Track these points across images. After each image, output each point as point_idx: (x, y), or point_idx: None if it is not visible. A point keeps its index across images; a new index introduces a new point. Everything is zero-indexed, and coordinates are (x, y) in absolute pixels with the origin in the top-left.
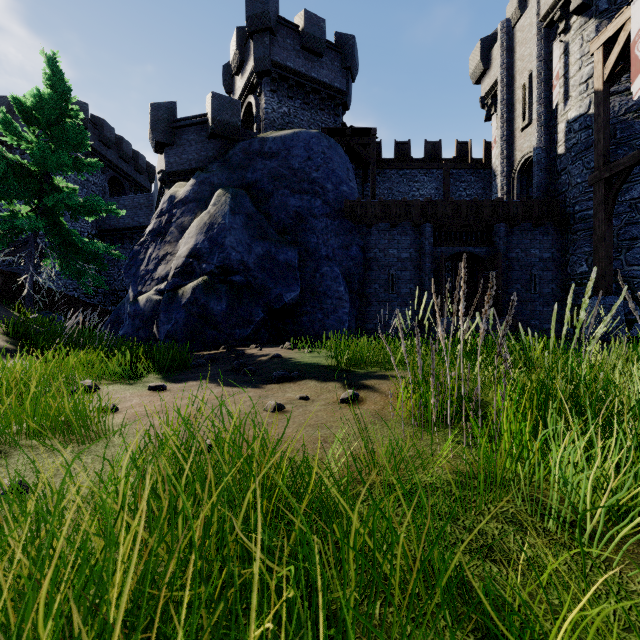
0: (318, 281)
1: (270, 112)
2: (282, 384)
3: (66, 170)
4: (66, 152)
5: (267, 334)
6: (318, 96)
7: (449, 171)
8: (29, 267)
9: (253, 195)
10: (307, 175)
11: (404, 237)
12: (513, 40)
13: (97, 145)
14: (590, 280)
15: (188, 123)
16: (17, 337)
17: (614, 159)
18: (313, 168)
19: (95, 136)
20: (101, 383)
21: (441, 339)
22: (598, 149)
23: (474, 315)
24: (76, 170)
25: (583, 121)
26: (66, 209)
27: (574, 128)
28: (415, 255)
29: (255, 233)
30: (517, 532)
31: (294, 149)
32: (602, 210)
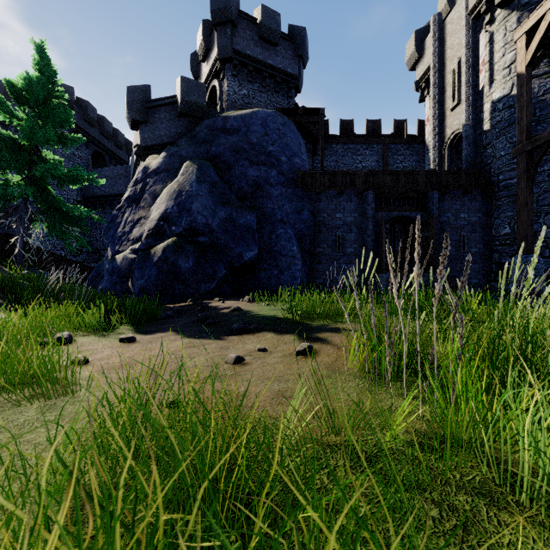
0: (274, 241)
1: (232, 94)
2: (242, 336)
3: (52, 144)
4: (52, 128)
5: (229, 288)
6: (274, 80)
7: (388, 146)
8: (20, 229)
9: (217, 166)
10: (264, 149)
11: (349, 203)
12: (444, 31)
13: (82, 123)
14: (539, 241)
15: (160, 103)
16: (5, 292)
17: (534, 134)
18: (269, 142)
19: (80, 116)
20: (77, 334)
21: (396, 298)
22: (521, 125)
23: (410, 271)
24: (62, 144)
25: (506, 101)
26: (52, 178)
27: (498, 107)
28: (359, 219)
29: (218, 199)
30: (489, 507)
31: (253, 126)
32: (524, 179)
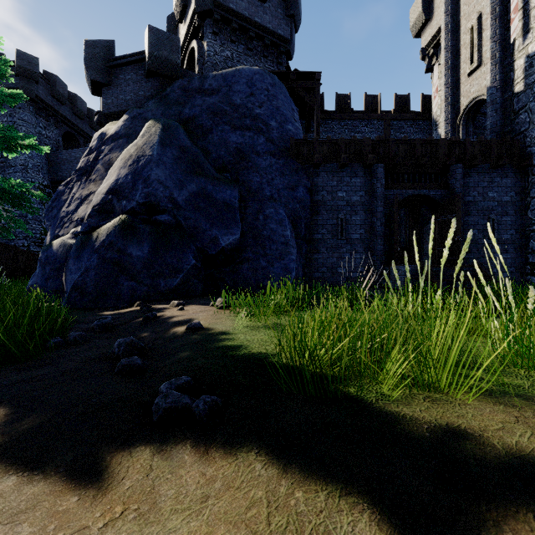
0: (261, 224)
1: (212, 55)
2: (164, 440)
3: None
4: None
5: (200, 285)
6: (261, 43)
7: (389, 122)
8: None
9: (190, 130)
10: (249, 111)
11: (354, 178)
12: None
13: (49, 100)
14: None
15: (125, 61)
16: None
17: None
18: (256, 104)
19: (47, 91)
20: None
21: None
22: None
23: None
24: None
25: None
26: None
27: None
28: (366, 198)
29: (189, 168)
30: None
31: (236, 85)
32: None
